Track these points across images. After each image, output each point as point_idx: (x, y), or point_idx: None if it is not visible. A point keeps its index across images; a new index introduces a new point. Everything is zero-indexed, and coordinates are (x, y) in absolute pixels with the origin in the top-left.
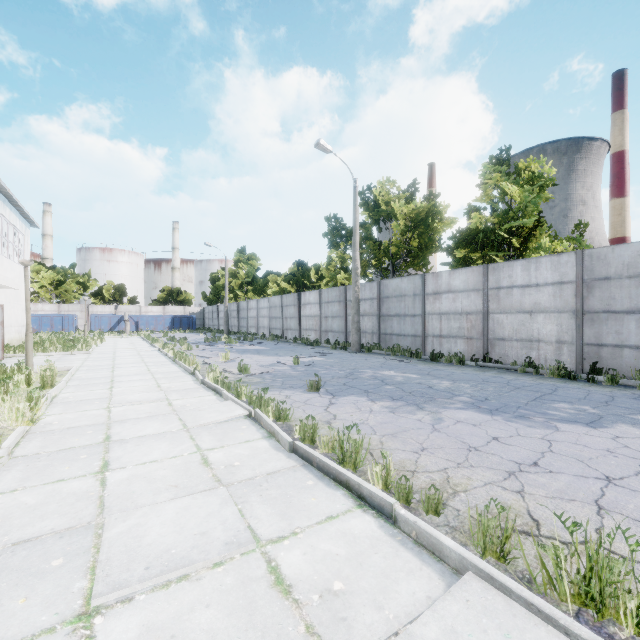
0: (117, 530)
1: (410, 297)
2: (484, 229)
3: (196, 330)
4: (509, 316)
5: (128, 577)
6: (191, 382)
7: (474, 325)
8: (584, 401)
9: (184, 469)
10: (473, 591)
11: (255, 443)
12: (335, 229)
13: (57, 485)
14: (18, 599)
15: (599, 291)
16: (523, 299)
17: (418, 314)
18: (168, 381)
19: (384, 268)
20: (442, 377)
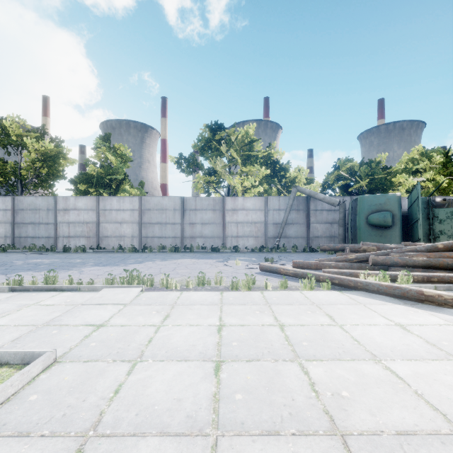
0: None
1: (44, 211)
2: (97, 176)
3: None
4: (111, 224)
5: None
6: None
7: (91, 229)
8: (139, 258)
9: None
10: (106, 289)
11: None
12: None
13: None
14: None
15: (147, 214)
16: (117, 216)
17: (51, 223)
18: None
19: (10, 184)
20: (75, 258)
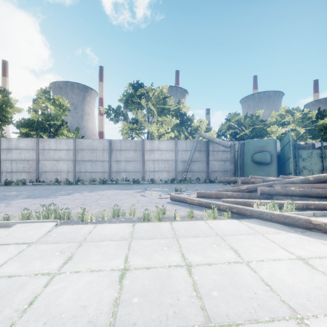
0: None
1: None
2: (37, 121)
3: None
4: (49, 162)
5: None
6: None
7: (32, 166)
8: (70, 190)
9: None
10: (18, 225)
11: None
12: None
13: None
14: None
15: (80, 153)
16: (55, 155)
17: None
18: None
19: None
20: (12, 191)
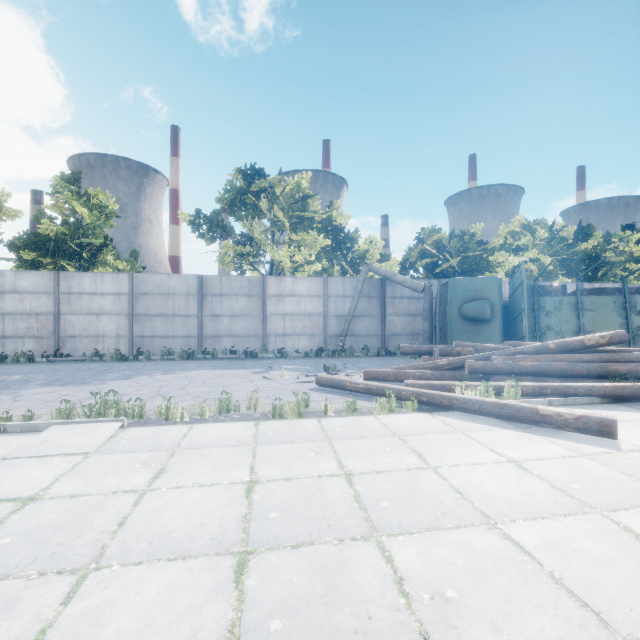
0: None
1: None
2: (56, 238)
3: None
4: (80, 317)
5: None
6: None
7: (45, 325)
8: (127, 370)
9: None
10: (55, 428)
11: None
12: None
13: None
14: None
15: (143, 301)
16: (92, 304)
17: None
18: None
19: None
20: (12, 373)
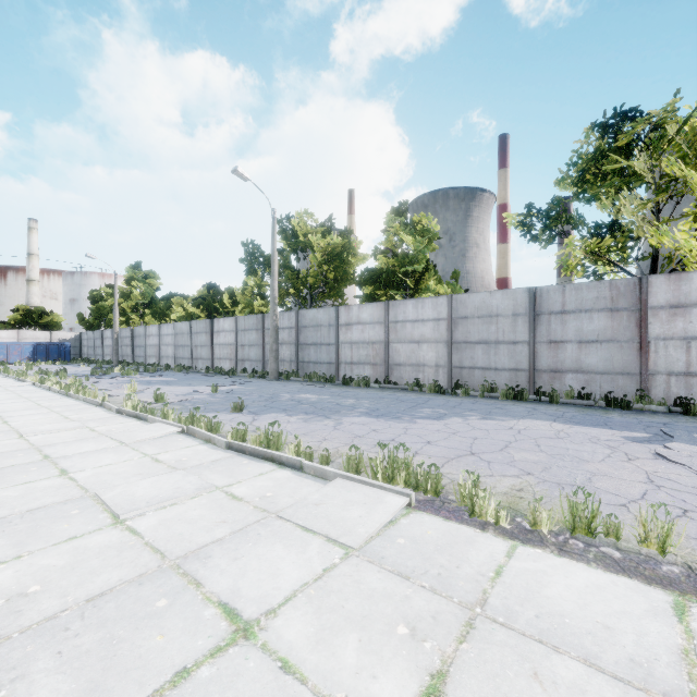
0: (110, 495)
1: (326, 327)
2: (387, 270)
3: (71, 361)
4: (404, 345)
5: (137, 507)
6: (103, 412)
7: (378, 353)
8: (441, 406)
9: (141, 466)
10: (338, 483)
11: (195, 447)
12: (252, 255)
13: (28, 485)
14: (63, 525)
15: (461, 327)
16: (413, 331)
17: (333, 343)
18: (74, 413)
19: (303, 297)
20: (349, 397)
